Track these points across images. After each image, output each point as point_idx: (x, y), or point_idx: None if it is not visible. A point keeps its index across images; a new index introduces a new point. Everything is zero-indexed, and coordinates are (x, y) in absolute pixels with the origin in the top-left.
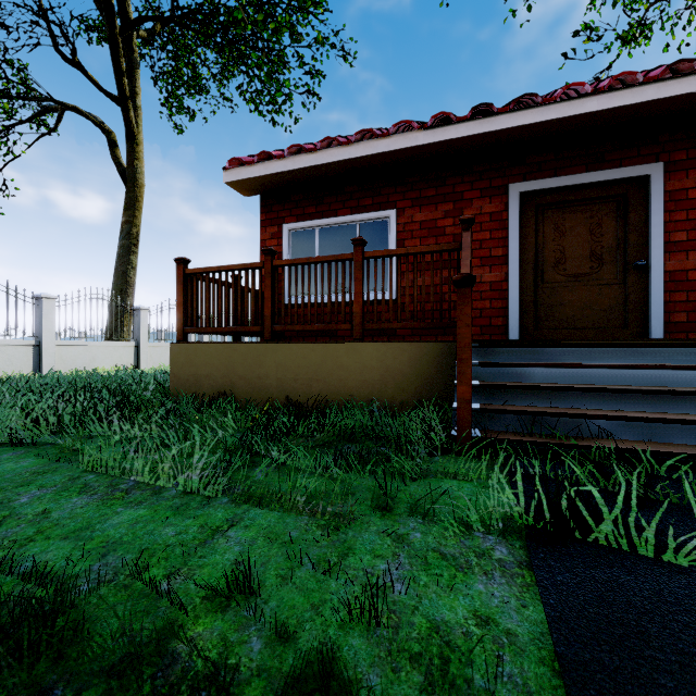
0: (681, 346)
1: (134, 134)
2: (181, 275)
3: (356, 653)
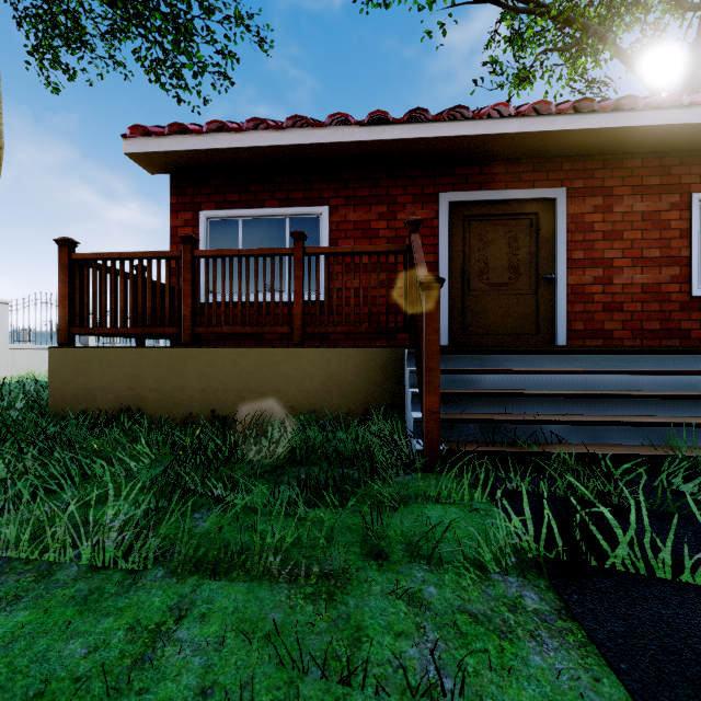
0: (604, 352)
1: None
2: (65, 261)
3: None
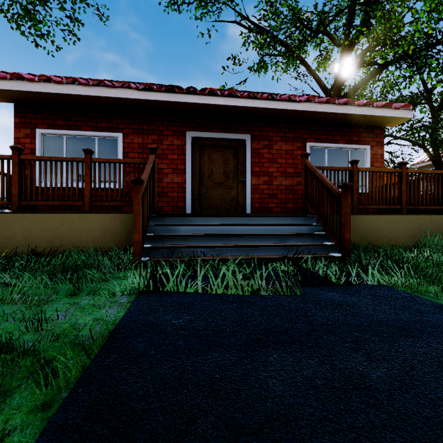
0: (239, 216)
1: None
2: None
3: (25, 339)
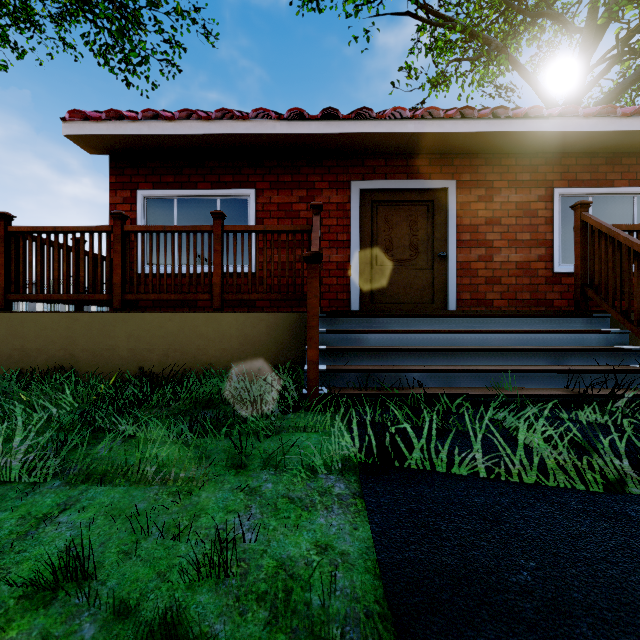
0: (466, 316)
1: None
2: (1, 233)
3: (203, 608)
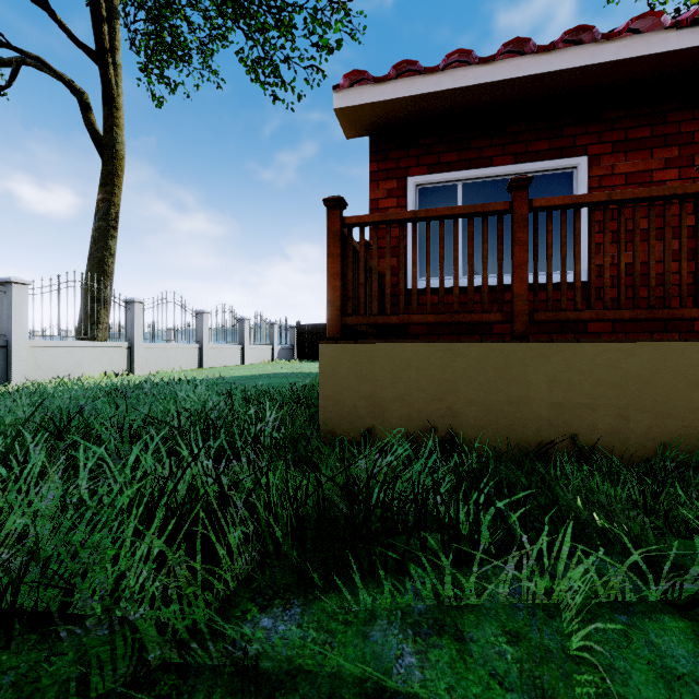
0: None
1: (113, 96)
2: (335, 227)
3: None
